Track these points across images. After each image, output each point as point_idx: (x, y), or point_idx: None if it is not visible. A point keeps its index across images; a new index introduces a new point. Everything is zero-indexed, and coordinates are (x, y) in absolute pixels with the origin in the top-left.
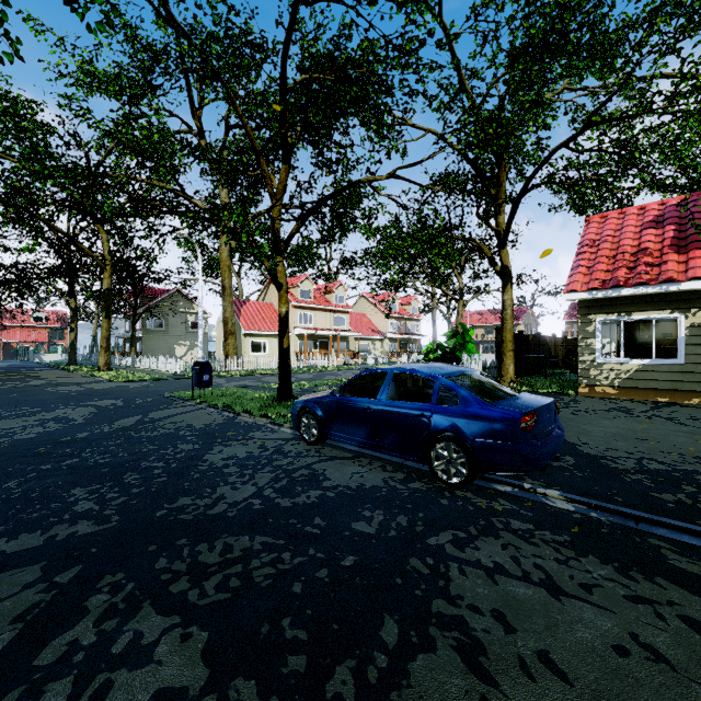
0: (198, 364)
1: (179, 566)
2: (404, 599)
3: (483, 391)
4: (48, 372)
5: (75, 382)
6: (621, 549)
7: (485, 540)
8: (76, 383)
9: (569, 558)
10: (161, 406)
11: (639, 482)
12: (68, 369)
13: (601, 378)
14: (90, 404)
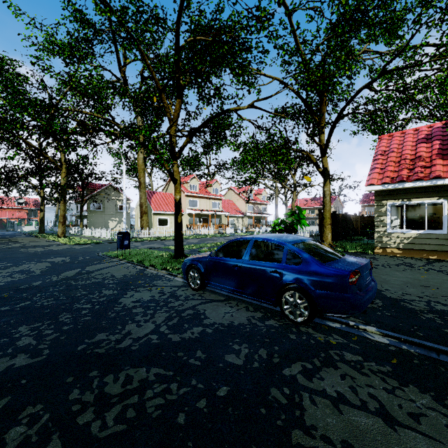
0: (121, 233)
1: (88, 397)
2: (268, 430)
3: (317, 254)
4: (25, 238)
5: (40, 245)
6: (433, 378)
7: (327, 371)
8: (41, 246)
9: (394, 387)
10: (95, 262)
11: (432, 320)
12: (38, 236)
13: (391, 243)
14: (47, 260)
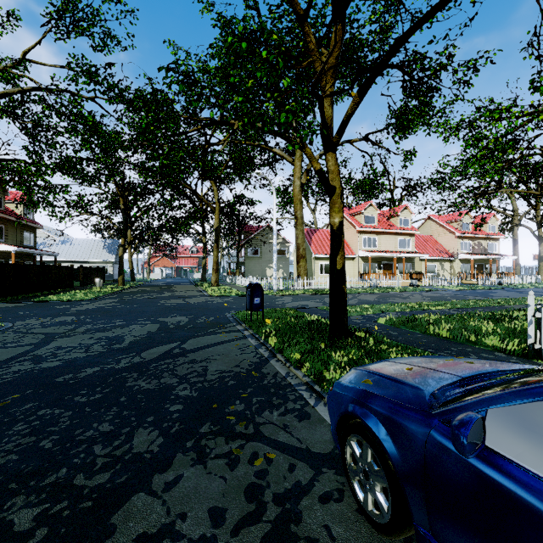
0: (251, 286)
1: None
2: None
3: None
4: (183, 287)
5: (185, 296)
6: None
7: None
8: (184, 297)
9: None
10: (210, 330)
11: None
12: (197, 284)
13: None
14: (162, 320)
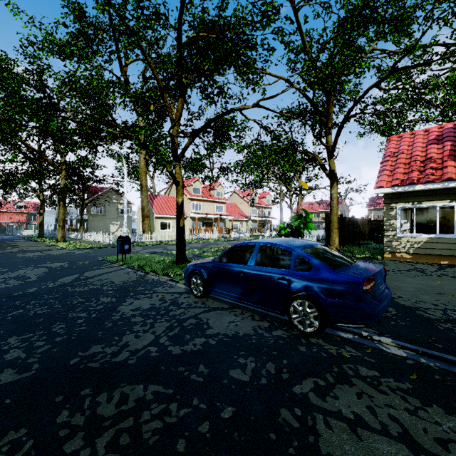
0: (121, 237)
1: (77, 420)
2: None
3: (327, 259)
4: (23, 243)
5: (39, 250)
6: None
7: (342, 388)
8: (39, 250)
9: (416, 407)
10: (94, 267)
11: (450, 330)
12: (37, 240)
13: (400, 247)
14: (44, 266)
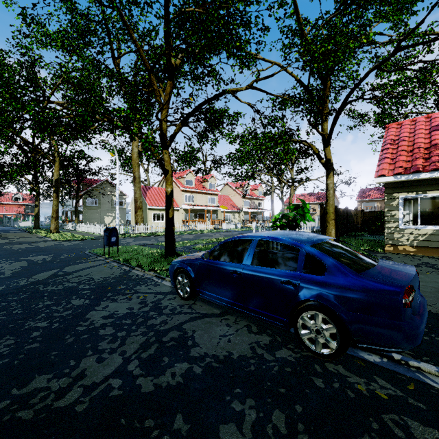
0: (108, 229)
1: None
2: None
3: (340, 257)
4: (16, 234)
5: (28, 241)
6: None
7: None
8: (28, 242)
9: None
10: (78, 261)
11: None
12: (31, 232)
13: (403, 240)
14: (26, 259)
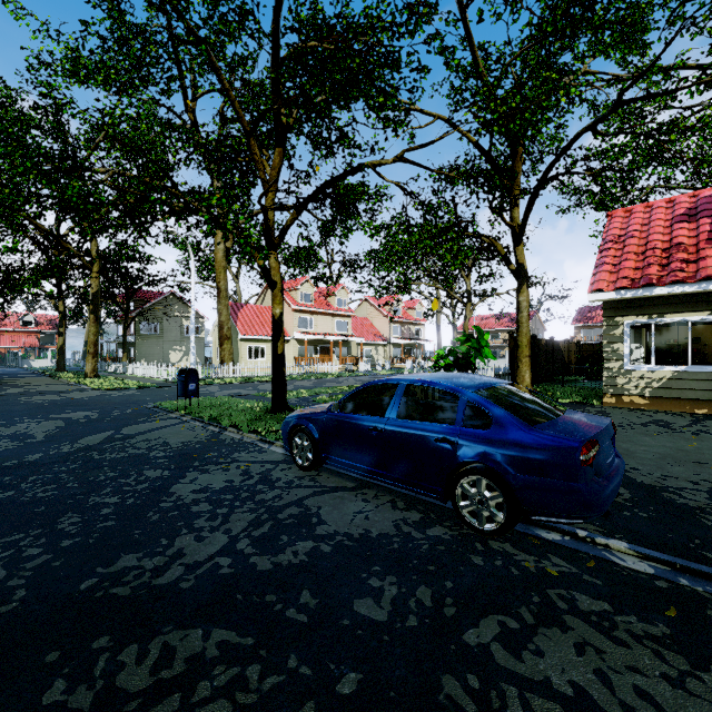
0: (184, 371)
1: (80, 699)
2: None
3: (517, 408)
4: (31, 380)
5: (54, 391)
6: None
7: (548, 635)
8: (55, 392)
9: (682, 672)
10: (139, 419)
11: None
12: (54, 376)
13: (630, 387)
14: (60, 417)
